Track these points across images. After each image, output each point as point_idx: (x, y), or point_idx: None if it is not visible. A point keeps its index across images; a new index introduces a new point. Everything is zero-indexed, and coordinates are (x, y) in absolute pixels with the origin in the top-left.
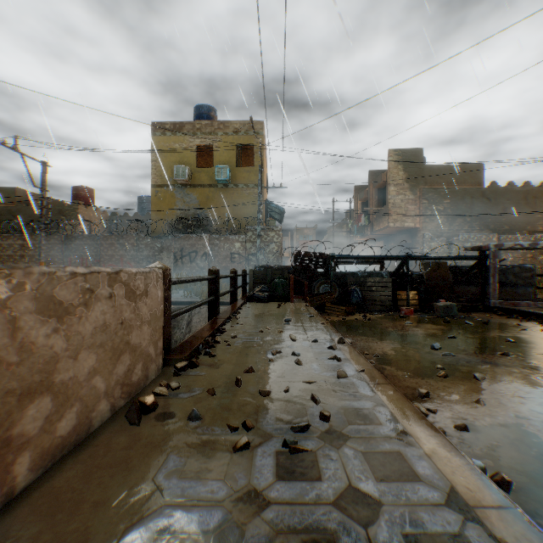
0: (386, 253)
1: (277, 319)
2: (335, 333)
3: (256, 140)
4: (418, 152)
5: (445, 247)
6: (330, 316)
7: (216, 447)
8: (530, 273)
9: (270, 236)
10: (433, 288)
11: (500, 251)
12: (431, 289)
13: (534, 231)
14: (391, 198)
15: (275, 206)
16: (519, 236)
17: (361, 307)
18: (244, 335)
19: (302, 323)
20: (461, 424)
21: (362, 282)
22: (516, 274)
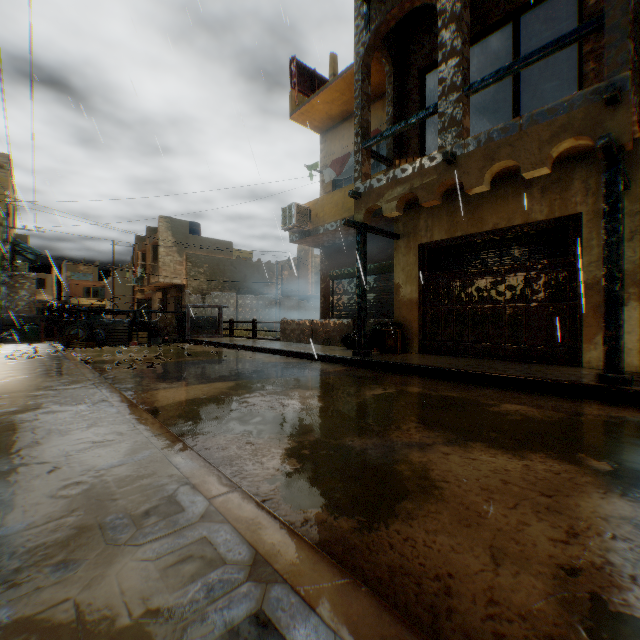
0: (165, 303)
1: (28, 348)
2: (66, 349)
3: (0, 173)
4: (185, 223)
5: (201, 301)
6: (76, 349)
7: (7, 360)
8: (215, 321)
9: (21, 283)
10: (164, 330)
11: (238, 306)
12: (162, 331)
13: (263, 293)
14: (162, 257)
15: (28, 247)
16: (250, 296)
17: (104, 343)
18: (5, 352)
19: (47, 348)
20: (92, 360)
21: (109, 327)
22: (209, 321)
